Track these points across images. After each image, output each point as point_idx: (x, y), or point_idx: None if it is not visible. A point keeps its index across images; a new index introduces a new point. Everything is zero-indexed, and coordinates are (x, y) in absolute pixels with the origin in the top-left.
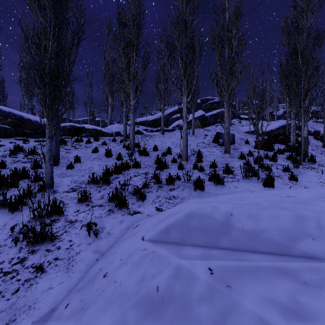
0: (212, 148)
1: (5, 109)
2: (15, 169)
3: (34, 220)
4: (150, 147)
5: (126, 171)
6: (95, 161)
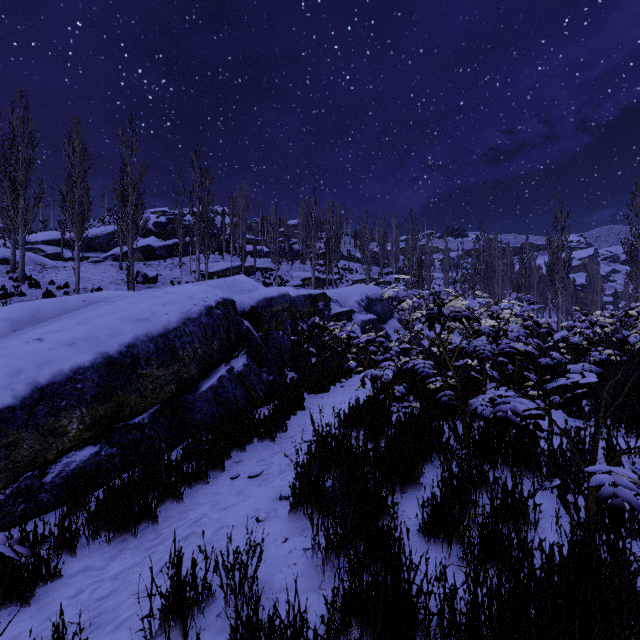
0: (124, 285)
1: None
2: None
3: None
4: (47, 281)
5: (11, 298)
6: None
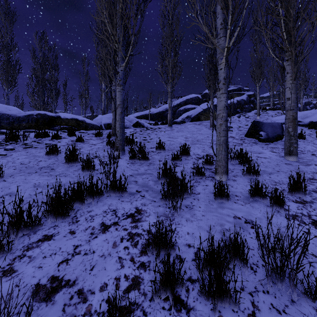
0: (252, 146)
1: None
2: None
3: None
4: (151, 145)
5: (88, 206)
6: (36, 174)
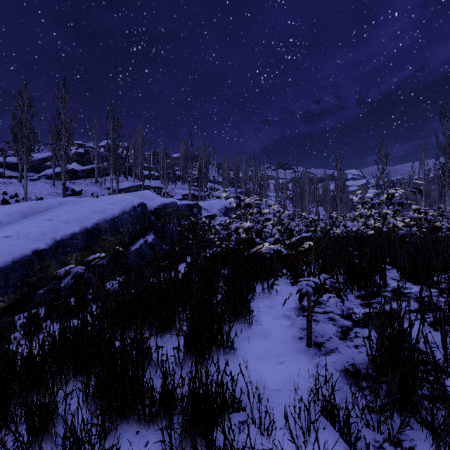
0: (58, 196)
1: None
2: None
3: None
4: (1, 192)
5: None
6: None
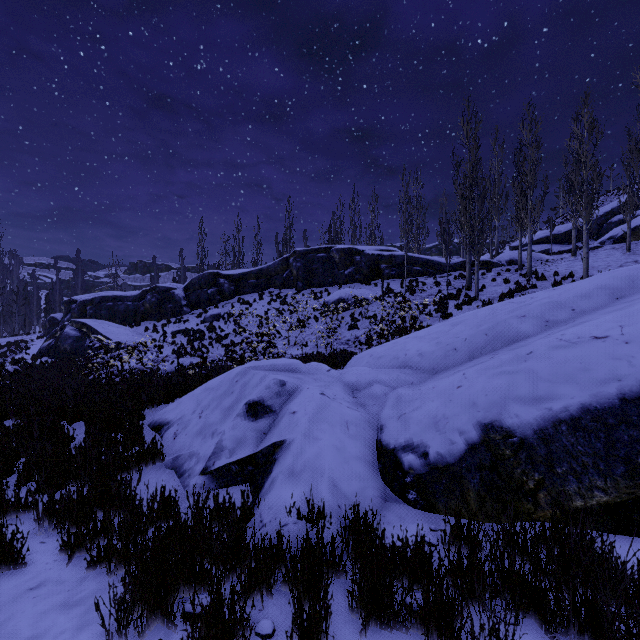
0: None
1: (416, 255)
2: (452, 292)
3: (481, 306)
4: (549, 273)
5: (524, 291)
6: (496, 287)
